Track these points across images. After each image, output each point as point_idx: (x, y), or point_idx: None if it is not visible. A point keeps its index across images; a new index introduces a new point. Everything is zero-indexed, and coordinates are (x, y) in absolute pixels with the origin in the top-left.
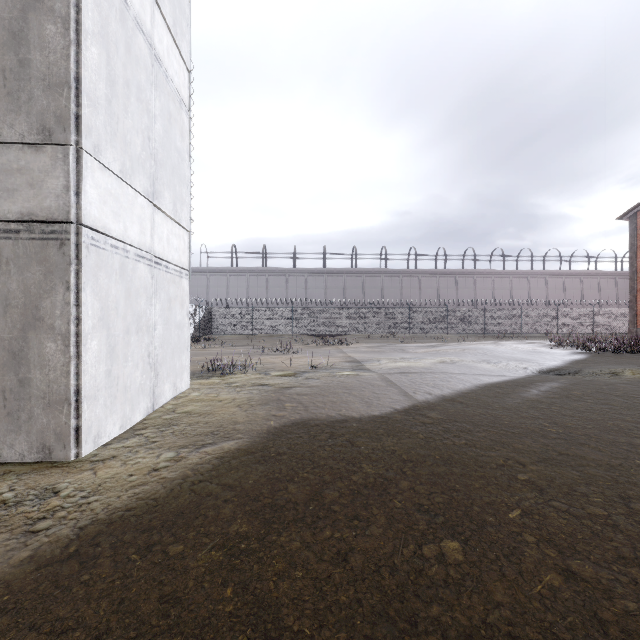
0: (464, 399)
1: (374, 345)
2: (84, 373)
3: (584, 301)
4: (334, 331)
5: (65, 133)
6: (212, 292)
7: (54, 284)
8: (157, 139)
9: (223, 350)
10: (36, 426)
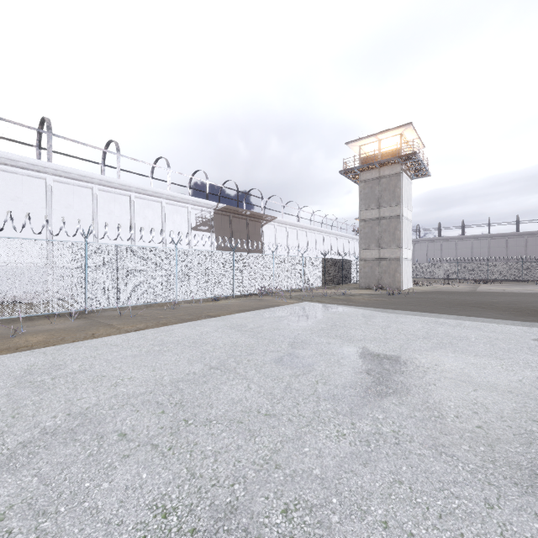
0: (491, 292)
1: (509, 285)
2: (402, 279)
3: None
4: (489, 277)
5: (400, 246)
6: None
7: (398, 266)
8: (408, 235)
9: None
10: (396, 285)
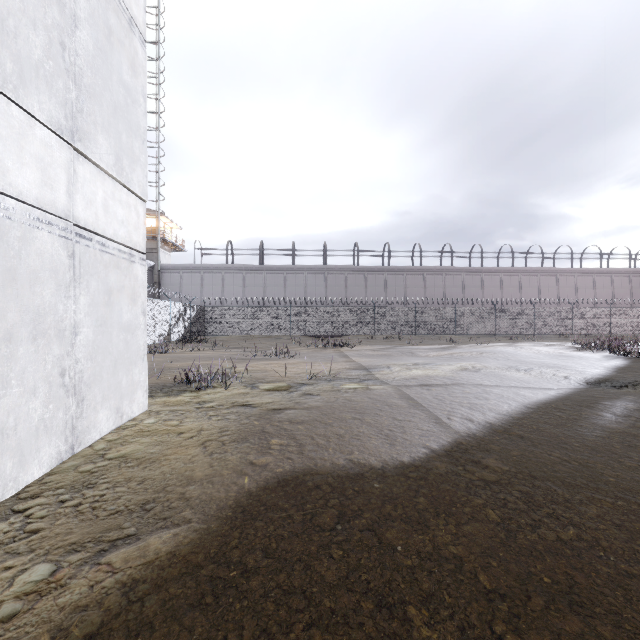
0: (522, 430)
1: (379, 347)
2: None
3: (601, 300)
4: (335, 332)
5: None
6: (206, 291)
7: None
8: (81, 54)
9: (213, 353)
10: None
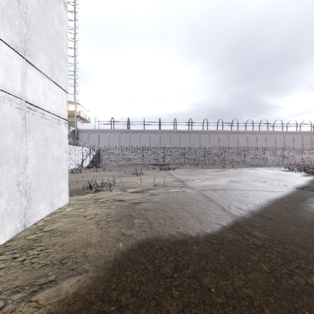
0: (269, 214)
1: (187, 170)
2: None
3: (297, 146)
4: (165, 162)
5: None
6: (101, 142)
7: None
8: (30, 8)
9: (104, 173)
10: None
